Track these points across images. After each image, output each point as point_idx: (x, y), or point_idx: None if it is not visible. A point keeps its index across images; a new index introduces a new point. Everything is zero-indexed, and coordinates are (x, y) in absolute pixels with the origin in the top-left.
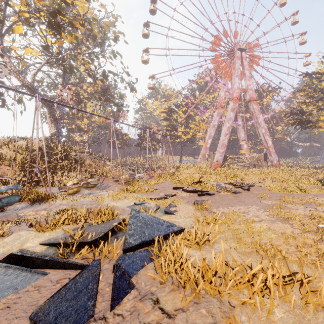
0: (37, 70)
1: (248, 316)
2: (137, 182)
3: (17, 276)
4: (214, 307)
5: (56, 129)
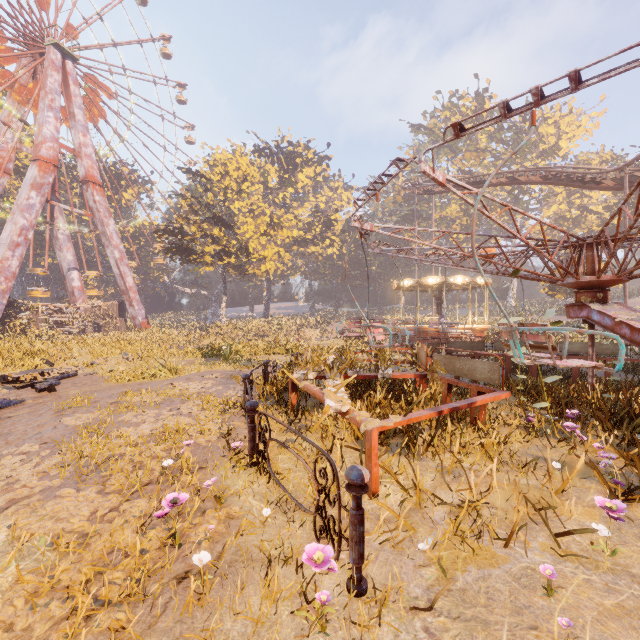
0: None
1: None
2: None
3: None
4: None
5: None
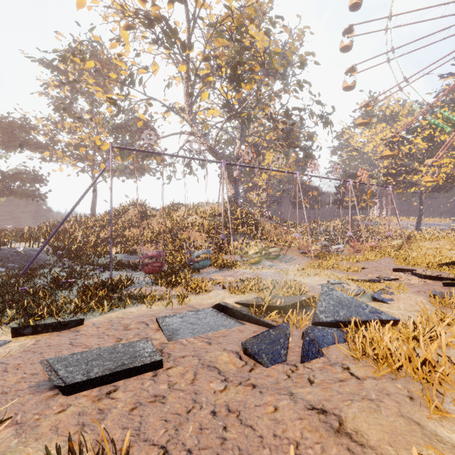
0: (218, 131)
1: (453, 400)
2: (332, 256)
3: (225, 320)
4: (415, 387)
5: (234, 191)
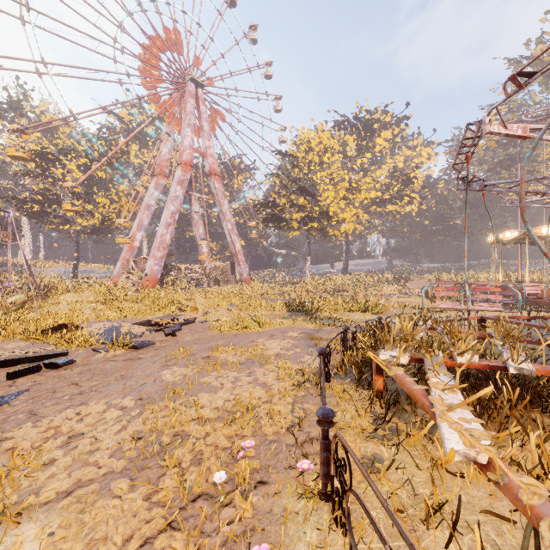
0: None
1: None
2: None
3: None
4: None
5: None
